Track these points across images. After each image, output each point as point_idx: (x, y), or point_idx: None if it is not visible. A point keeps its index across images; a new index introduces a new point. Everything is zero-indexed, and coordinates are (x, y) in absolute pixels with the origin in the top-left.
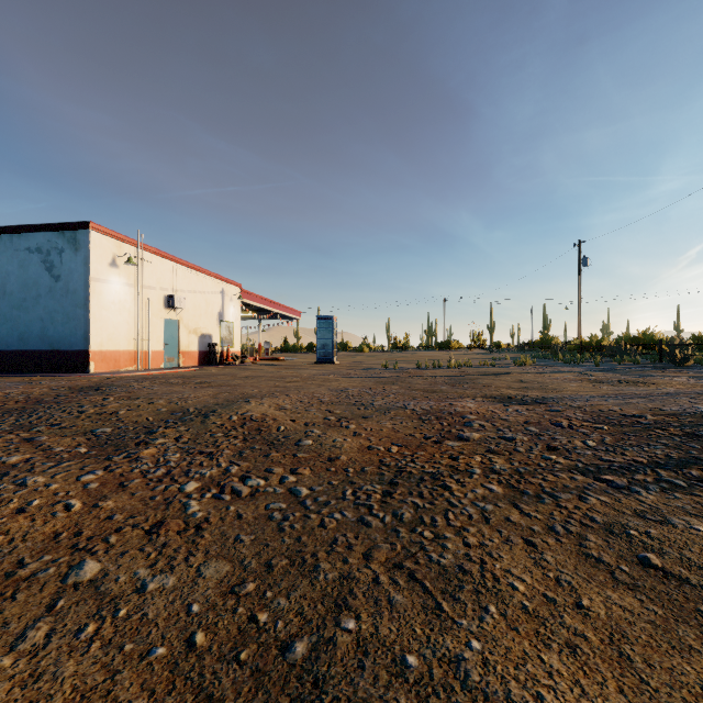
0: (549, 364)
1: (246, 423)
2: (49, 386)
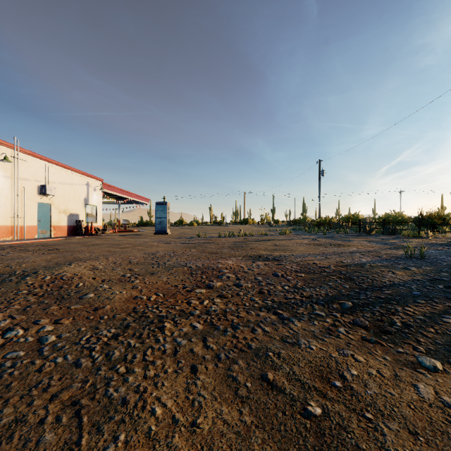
0: (300, 233)
1: (55, 281)
2: None
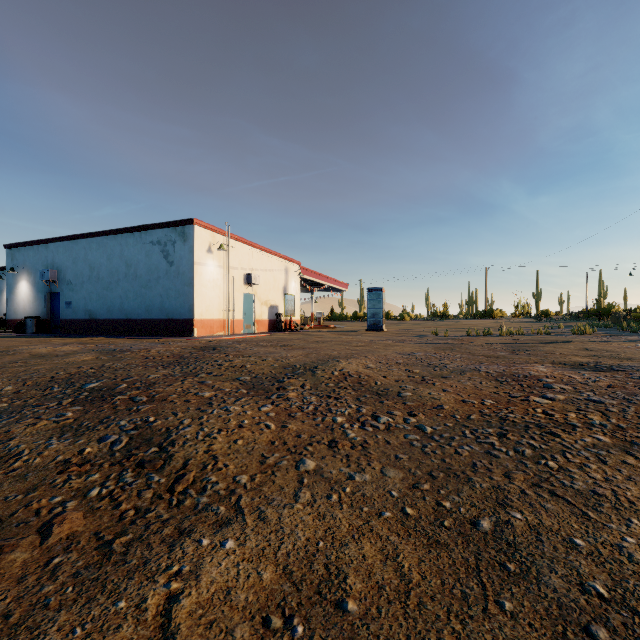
0: (613, 332)
1: (347, 377)
2: (179, 346)
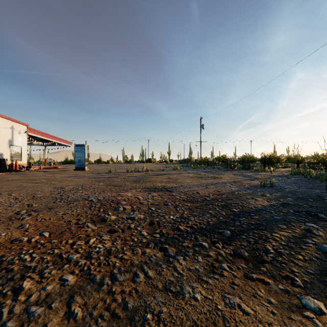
0: (187, 169)
1: None
2: None
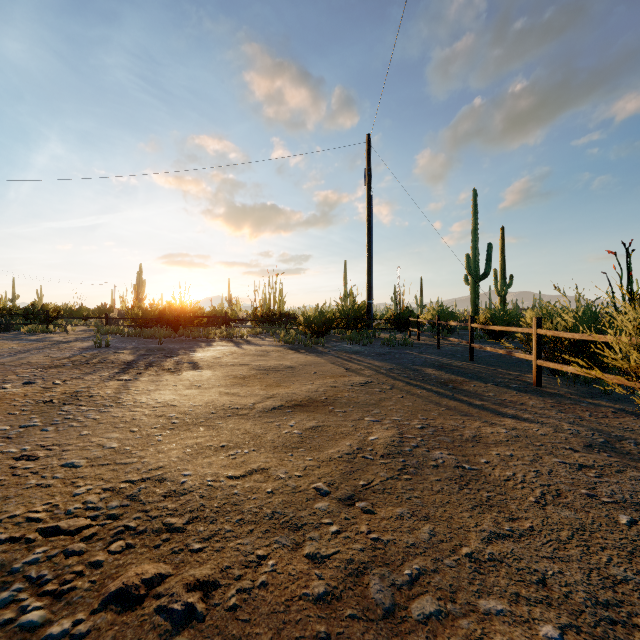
0: None
1: None
2: None
